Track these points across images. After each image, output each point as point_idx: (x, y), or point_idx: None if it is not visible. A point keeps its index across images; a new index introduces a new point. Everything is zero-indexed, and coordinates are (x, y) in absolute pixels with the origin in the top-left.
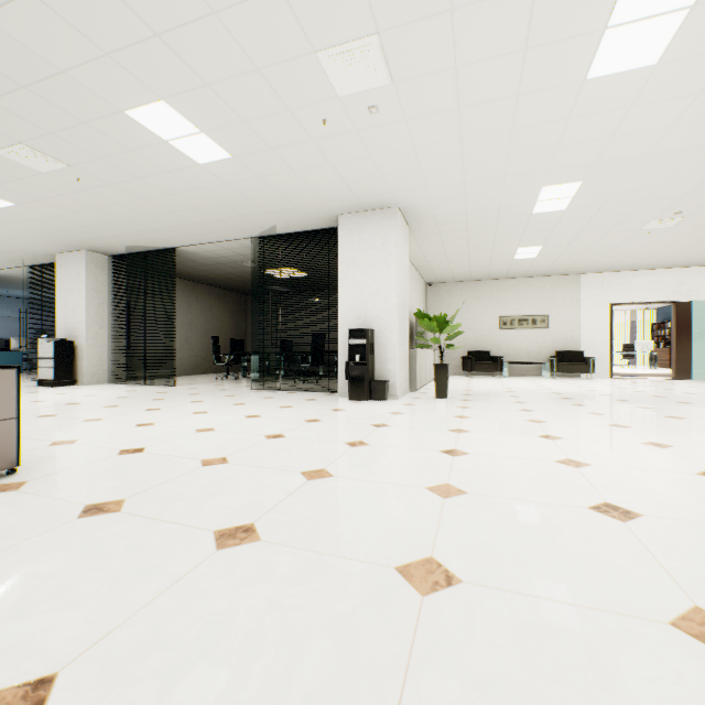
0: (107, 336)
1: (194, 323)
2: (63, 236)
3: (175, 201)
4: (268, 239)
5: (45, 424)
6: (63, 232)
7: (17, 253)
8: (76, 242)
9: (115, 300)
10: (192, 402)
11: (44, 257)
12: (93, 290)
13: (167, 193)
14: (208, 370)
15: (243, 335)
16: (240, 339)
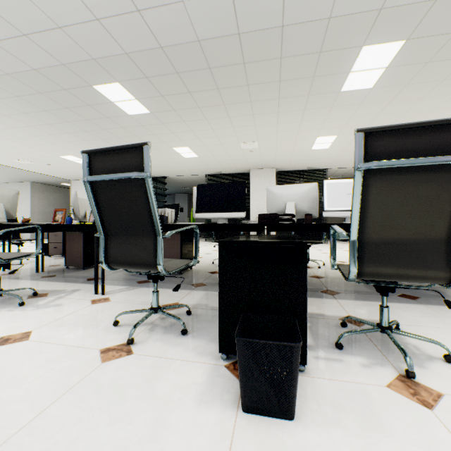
0: None
1: None
2: (291, 161)
3: None
4: None
5: None
6: (297, 160)
7: (228, 168)
8: (284, 165)
9: None
10: None
11: (236, 170)
12: None
13: None
14: None
15: None
16: None
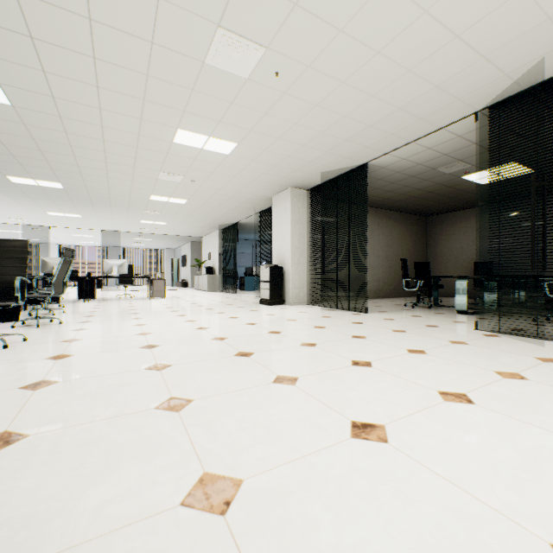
0: (305, 262)
1: (375, 248)
2: (273, 174)
3: (382, 66)
4: (507, 104)
5: (230, 378)
6: (273, 170)
7: (249, 202)
8: (283, 180)
9: (311, 229)
10: (409, 352)
11: (265, 202)
12: (295, 222)
13: (374, 51)
14: (388, 294)
15: (422, 258)
16: (425, 262)
